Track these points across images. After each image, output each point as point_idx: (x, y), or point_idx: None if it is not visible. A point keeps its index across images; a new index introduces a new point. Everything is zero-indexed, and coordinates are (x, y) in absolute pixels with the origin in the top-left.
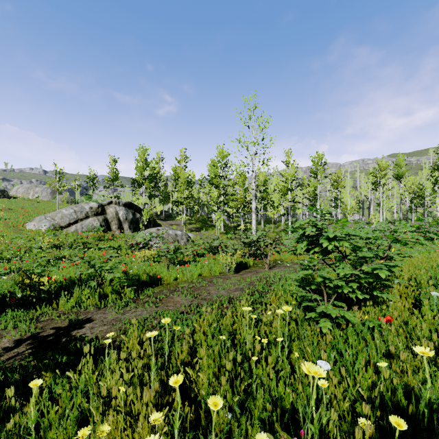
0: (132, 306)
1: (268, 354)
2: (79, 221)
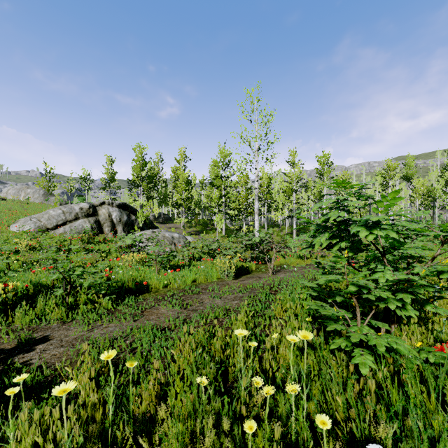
0: (104, 320)
1: (274, 405)
2: (67, 223)
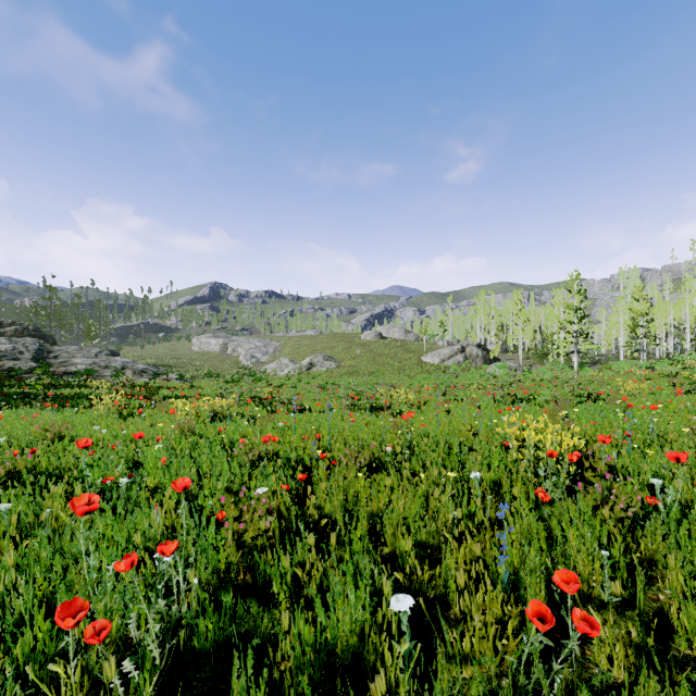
0: None
1: None
2: (452, 357)
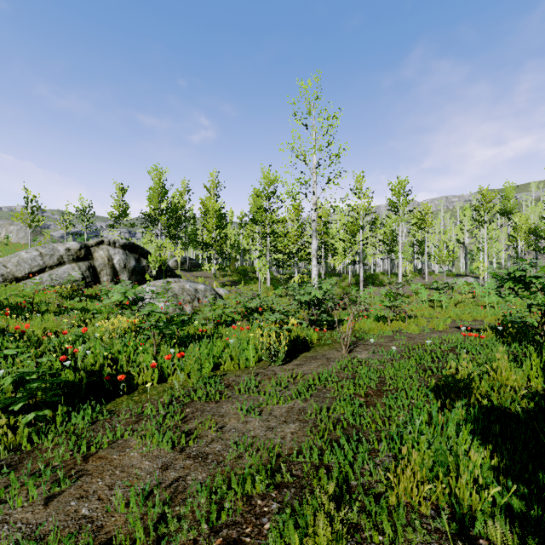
0: None
1: None
2: (47, 270)
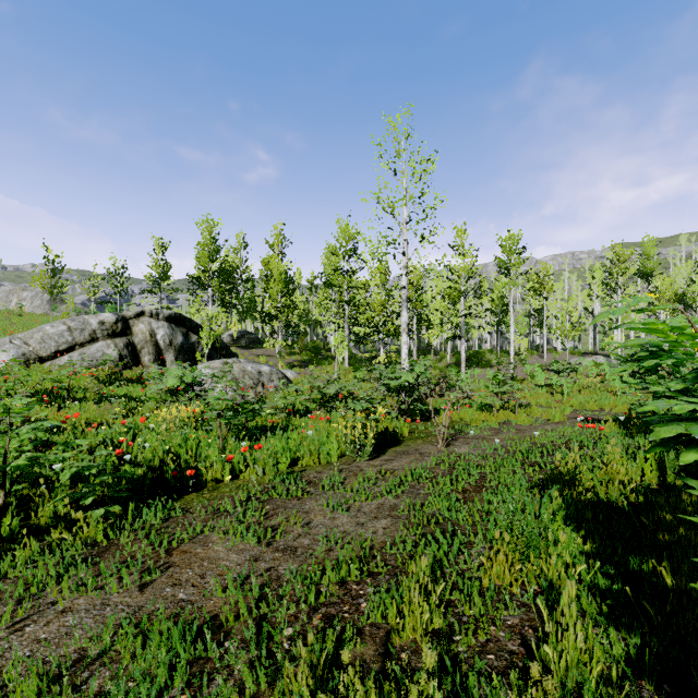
0: (65, 586)
1: None
2: (77, 348)
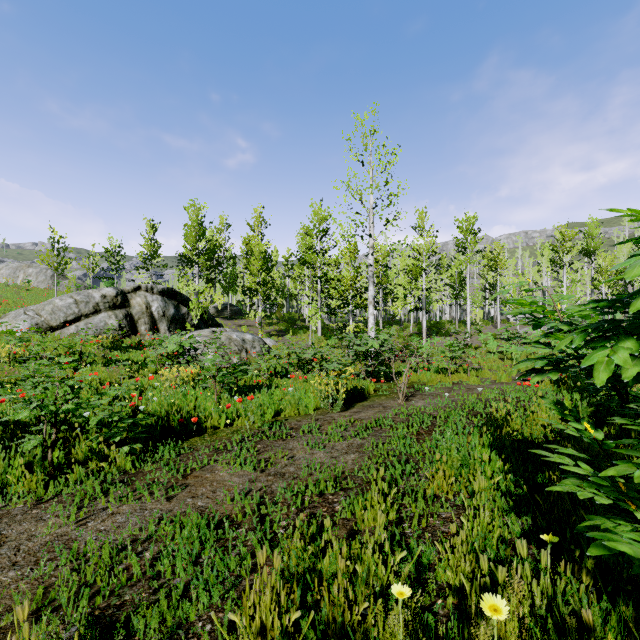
0: (111, 497)
1: None
2: (82, 319)
